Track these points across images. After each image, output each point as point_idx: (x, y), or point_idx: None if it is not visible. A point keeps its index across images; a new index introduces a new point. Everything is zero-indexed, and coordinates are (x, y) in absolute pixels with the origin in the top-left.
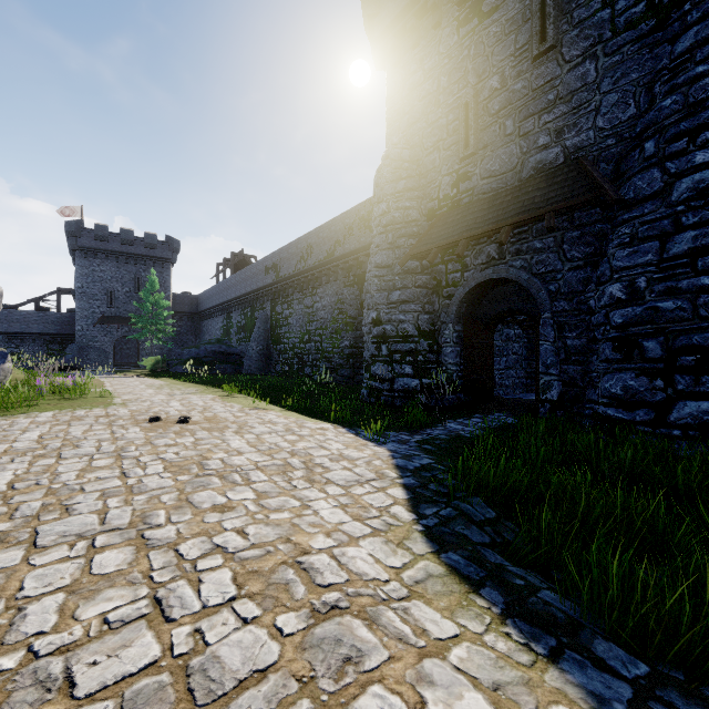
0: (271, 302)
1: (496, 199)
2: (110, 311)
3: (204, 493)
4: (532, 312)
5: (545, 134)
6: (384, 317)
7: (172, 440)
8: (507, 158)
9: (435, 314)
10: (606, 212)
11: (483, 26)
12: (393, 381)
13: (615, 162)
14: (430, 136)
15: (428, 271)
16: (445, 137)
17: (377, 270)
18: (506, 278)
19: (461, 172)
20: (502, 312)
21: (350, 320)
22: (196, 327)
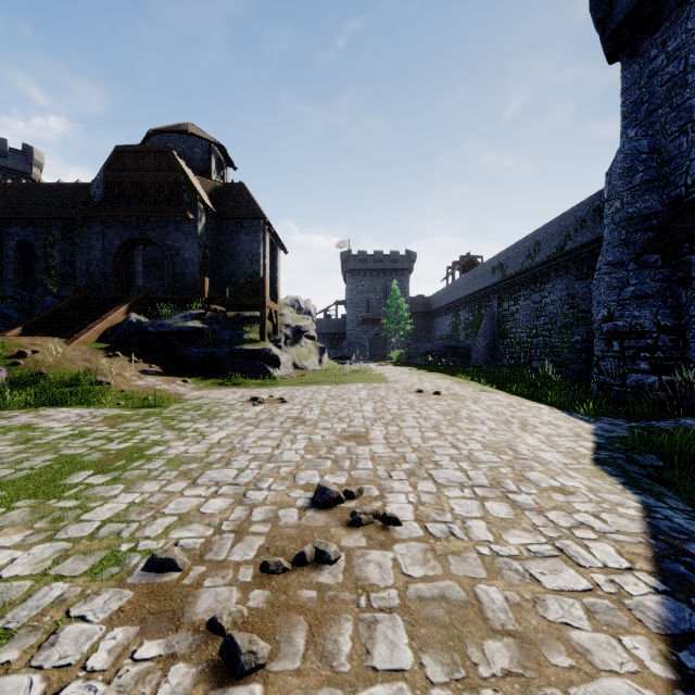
0: (497, 300)
1: None
2: (367, 315)
3: (461, 424)
4: None
5: None
6: (615, 313)
7: (434, 402)
8: None
9: (681, 307)
10: None
11: None
12: (625, 377)
13: None
14: (674, 121)
15: (671, 263)
16: (694, 119)
17: (607, 268)
18: None
19: None
20: None
21: (582, 314)
22: (428, 324)
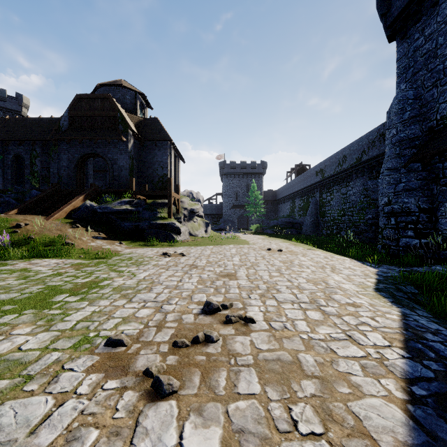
0: (319, 192)
1: None
2: (236, 202)
3: (294, 268)
4: None
5: None
6: (392, 200)
7: (278, 255)
8: None
9: (434, 196)
10: None
11: None
12: (398, 240)
13: None
14: (429, 79)
15: (427, 169)
16: (442, 78)
17: (387, 171)
18: None
19: None
20: None
21: (372, 201)
22: (275, 208)
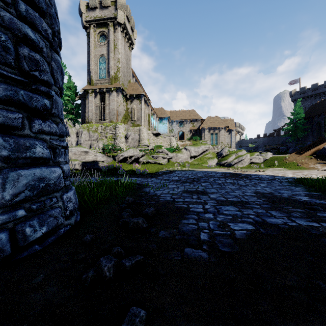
0: None
1: None
2: None
3: None
4: None
5: None
6: None
7: None
8: None
9: None
10: None
11: None
12: None
13: None
14: None
15: None
16: None
17: None
18: None
19: None
20: None
21: None
22: None
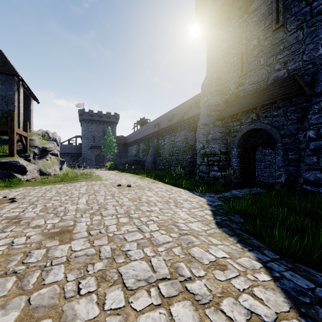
0: (156, 139)
1: (255, 94)
2: (94, 144)
3: (143, 207)
4: (273, 143)
5: (278, 64)
6: (205, 146)
7: (127, 192)
8: (261, 75)
9: (228, 144)
10: (307, 98)
11: (250, 18)
12: (209, 173)
13: (312, 75)
14: (225, 67)
15: (224, 126)
16: (232, 67)
17: (202, 126)
18: (260, 128)
19: (239, 82)
20: (259, 143)
21: (190, 146)
22: (125, 149)
